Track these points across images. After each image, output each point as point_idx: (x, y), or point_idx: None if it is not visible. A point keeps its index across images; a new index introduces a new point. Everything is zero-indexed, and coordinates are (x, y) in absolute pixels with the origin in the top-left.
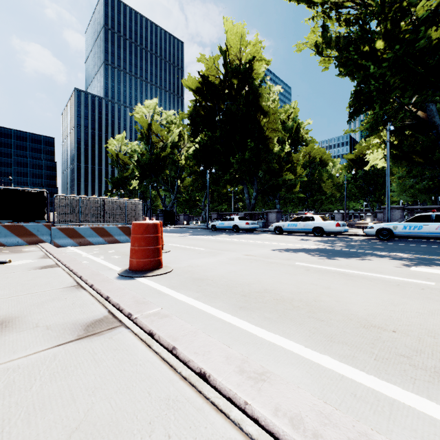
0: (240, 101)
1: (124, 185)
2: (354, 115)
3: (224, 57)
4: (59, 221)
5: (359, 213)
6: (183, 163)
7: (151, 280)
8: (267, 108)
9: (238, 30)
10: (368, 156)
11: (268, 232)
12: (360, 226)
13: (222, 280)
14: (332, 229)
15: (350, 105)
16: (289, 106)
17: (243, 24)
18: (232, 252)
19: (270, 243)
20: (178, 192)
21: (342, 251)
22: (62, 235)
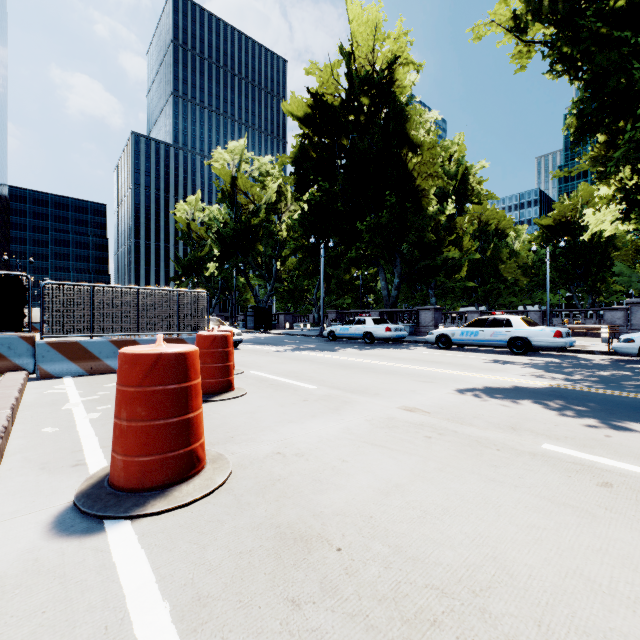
0: (373, 133)
1: (199, 269)
2: (585, 137)
3: (348, 61)
4: (52, 330)
5: (572, 311)
6: (284, 236)
7: (147, 538)
8: (418, 139)
9: (371, 18)
10: (586, 217)
11: (423, 343)
12: (574, 333)
13: (372, 554)
14: (547, 343)
15: (579, 118)
16: (451, 142)
17: (378, 7)
18: (374, 399)
19: (440, 370)
20: (277, 280)
21: (612, 397)
22: (57, 356)
